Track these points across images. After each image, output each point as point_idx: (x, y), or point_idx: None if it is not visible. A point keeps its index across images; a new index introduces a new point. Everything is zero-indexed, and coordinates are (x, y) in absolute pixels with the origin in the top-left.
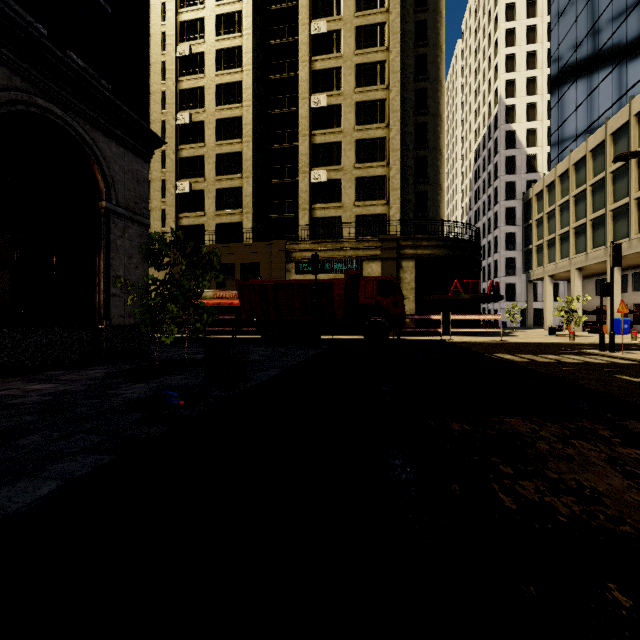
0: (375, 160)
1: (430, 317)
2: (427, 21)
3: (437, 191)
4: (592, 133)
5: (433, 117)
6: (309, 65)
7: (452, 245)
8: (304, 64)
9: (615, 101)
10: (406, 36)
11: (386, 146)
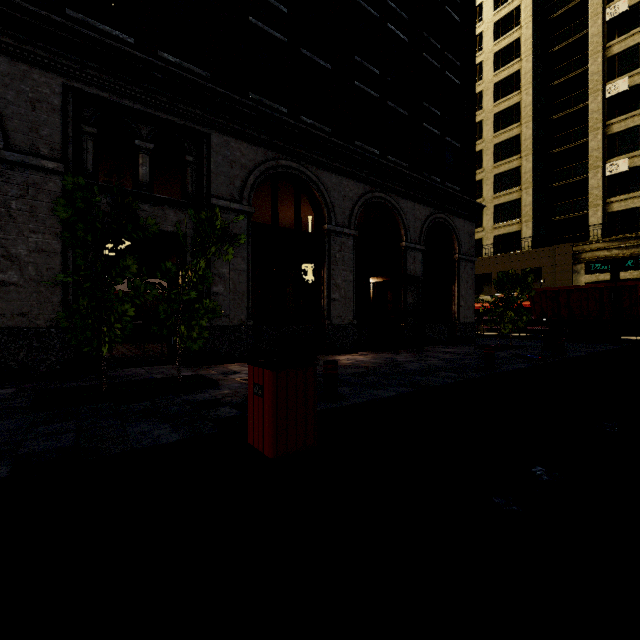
0: None
1: None
2: None
3: None
4: None
5: None
6: (602, 54)
7: None
8: (595, 56)
9: None
10: None
11: None
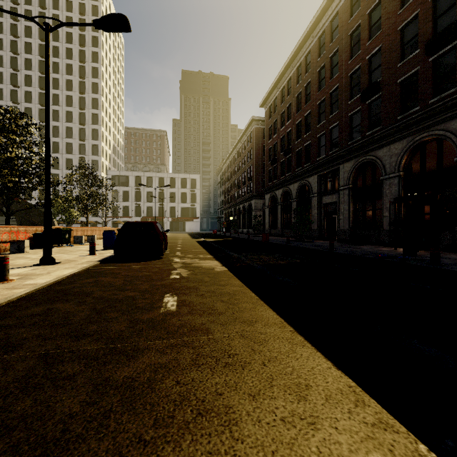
0: None
1: None
2: None
3: None
4: None
5: None
6: None
7: None
8: None
9: None
10: None
11: None
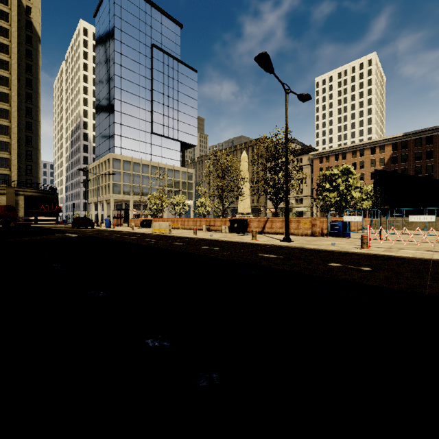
0: (3, 150)
1: (30, 218)
2: (33, 94)
3: (38, 166)
4: (104, 156)
5: (36, 135)
6: None
7: (42, 192)
8: None
9: (108, 150)
10: (21, 96)
11: (9, 146)
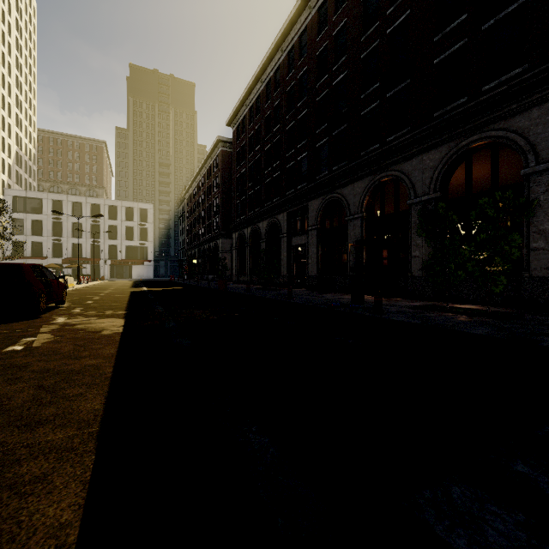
0: None
1: None
2: None
3: None
4: None
5: None
6: None
7: None
8: None
9: None
10: None
11: None
